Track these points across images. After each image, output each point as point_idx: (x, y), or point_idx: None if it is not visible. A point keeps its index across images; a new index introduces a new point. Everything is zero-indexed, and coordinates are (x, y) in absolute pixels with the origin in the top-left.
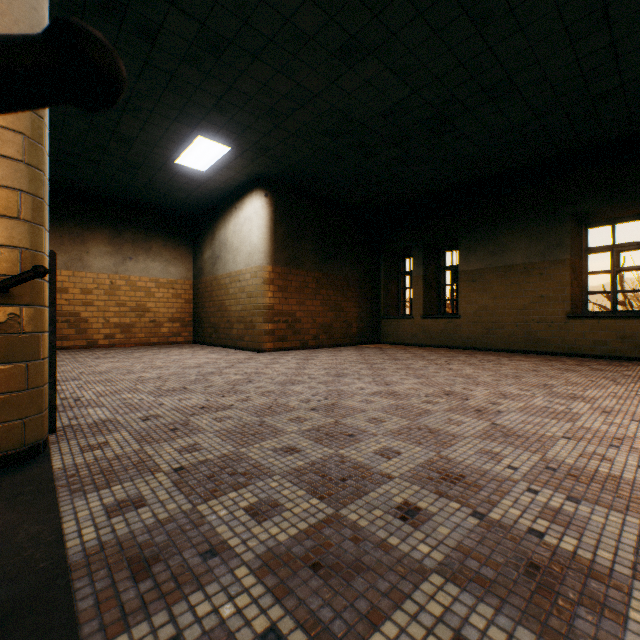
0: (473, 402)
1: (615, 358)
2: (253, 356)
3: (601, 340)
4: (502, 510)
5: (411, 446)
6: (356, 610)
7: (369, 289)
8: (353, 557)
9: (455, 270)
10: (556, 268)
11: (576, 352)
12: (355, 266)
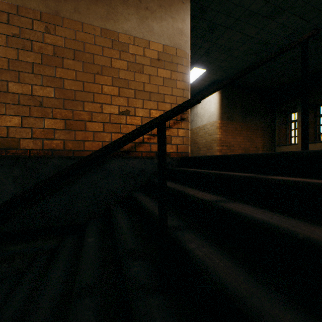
0: None
1: None
2: None
3: None
4: None
5: None
6: None
7: (268, 131)
8: None
9: None
10: None
11: None
12: (260, 119)
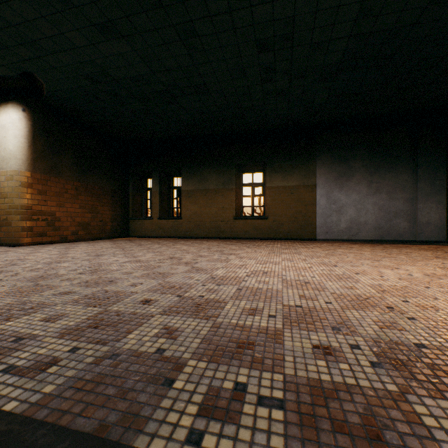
0: (185, 260)
1: (253, 239)
2: (10, 249)
3: (247, 230)
4: (190, 293)
5: (149, 280)
6: (120, 332)
7: (121, 198)
8: (117, 320)
9: (179, 189)
10: (229, 192)
11: (238, 237)
12: (110, 180)
